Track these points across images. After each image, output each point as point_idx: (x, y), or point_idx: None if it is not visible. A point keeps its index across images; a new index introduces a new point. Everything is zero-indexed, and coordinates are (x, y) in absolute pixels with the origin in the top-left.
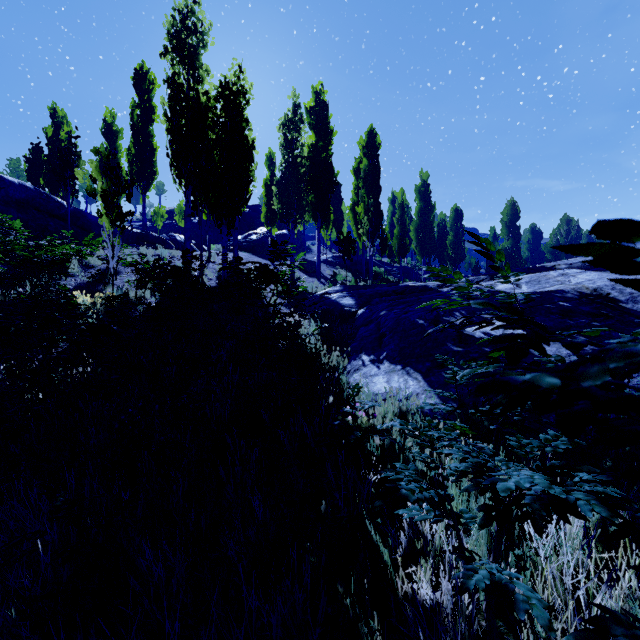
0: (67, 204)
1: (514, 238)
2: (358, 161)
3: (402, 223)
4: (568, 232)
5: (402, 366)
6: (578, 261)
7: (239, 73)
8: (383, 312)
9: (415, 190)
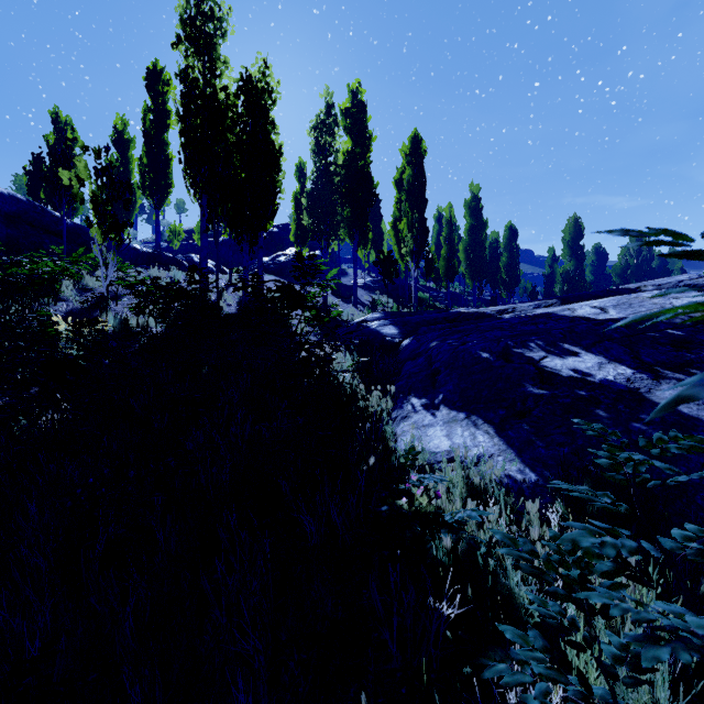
0: (62, 217)
1: (577, 259)
2: (400, 171)
3: (450, 242)
4: (639, 252)
5: (466, 414)
6: (668, 281)
7: (264, 69)
8: (434, 343)
9: (464, 205)
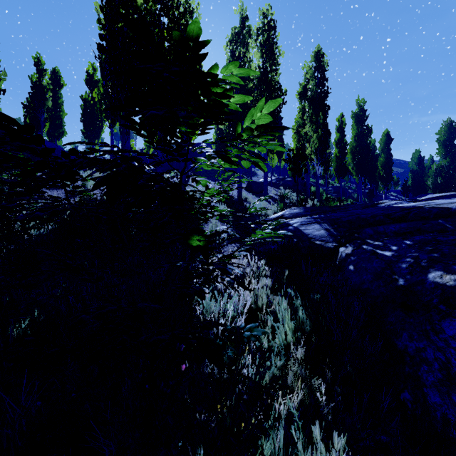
0: None
1: (452, 156)
2: (303, 84)
3: (342, 145)
4: None
5: None
6: None
7: None
8: (447, 276)
9: (351, 116)
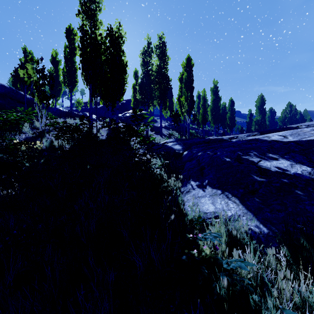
0: (24, 94)
1: (262, 114)
2: (181, 74)
3: (204, 107)
4: (290, 111)
5: (221, 191)
6: (312, 123)
7: (119, 27)
8: (200, 153)
9: (210, 90)
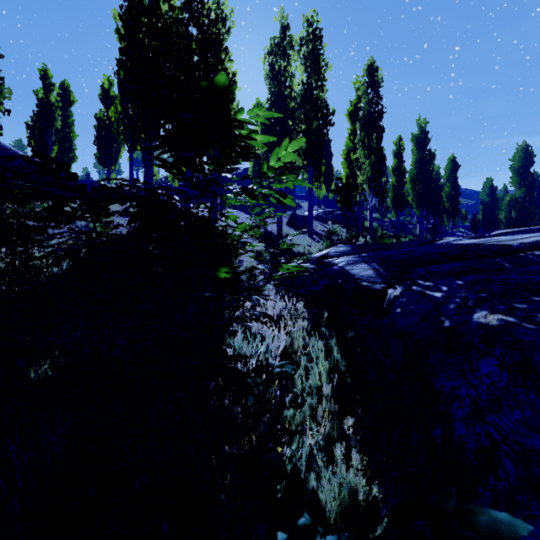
0: None
1: (528, 186)
2: (354, 103)
3: (400, 173)
4: None
5: None
6: None
7: None
8: (490, 316)
9: (411, 139)
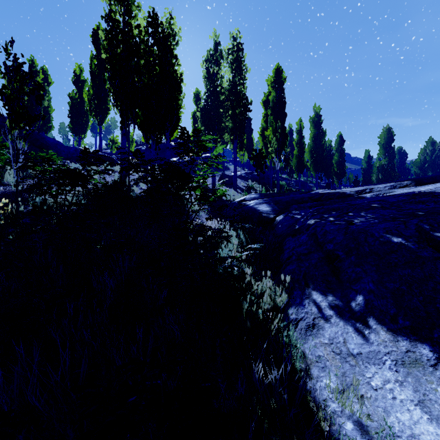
0: None
1: (390, 156)
2: (267, 94)
3: (300, 145)
4: (433, 151)
5: (434, 351)
6: None
7: (170, 20)
8: (312, 220)
9: (309, 120)
